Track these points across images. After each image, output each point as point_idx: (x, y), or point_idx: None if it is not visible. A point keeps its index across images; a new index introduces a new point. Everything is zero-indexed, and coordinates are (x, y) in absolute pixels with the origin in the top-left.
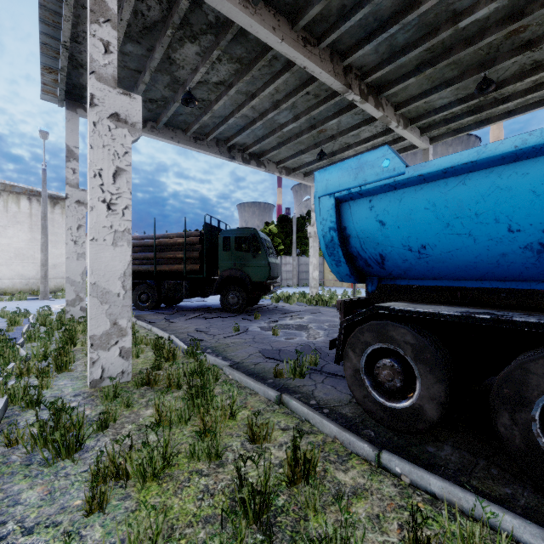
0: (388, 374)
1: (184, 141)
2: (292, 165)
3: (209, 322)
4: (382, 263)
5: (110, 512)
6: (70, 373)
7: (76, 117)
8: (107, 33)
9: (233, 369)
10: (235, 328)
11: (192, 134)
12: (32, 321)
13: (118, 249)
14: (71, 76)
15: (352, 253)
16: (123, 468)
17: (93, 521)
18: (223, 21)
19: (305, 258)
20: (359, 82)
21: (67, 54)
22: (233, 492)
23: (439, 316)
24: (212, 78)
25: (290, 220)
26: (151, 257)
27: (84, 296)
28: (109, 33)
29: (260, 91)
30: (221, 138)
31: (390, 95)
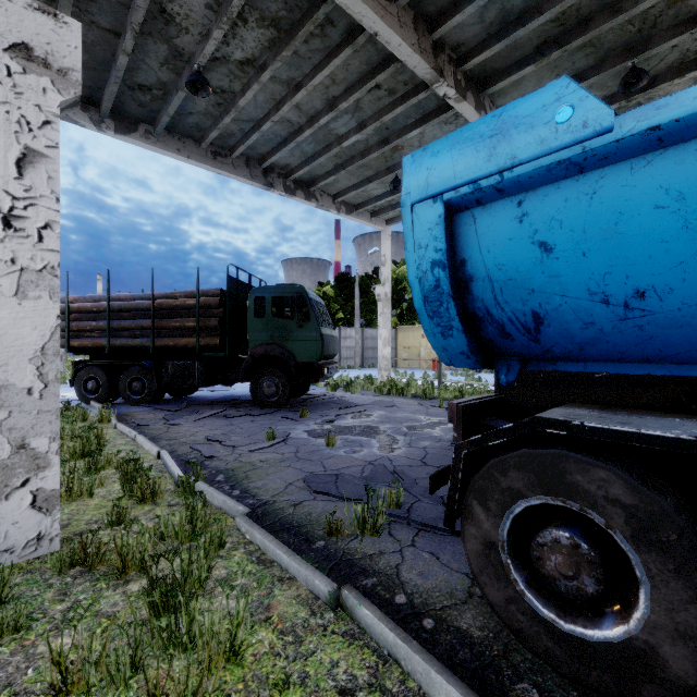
0: (564, 562)
1: (196, 156)
2: (355, 199)
3: (231, 424)
4: (536, 331)
5: None
6: None
7: None
8: None
9: (252, 522)
10: (269, 435)
11: (209, 147)
12: None
13: (29, 304)
14: None
15: (474, 312)
16: None
17: None
18: None
19: (371, 330)
20: (455, 69)
21: None
22: None
23: None
24: (234, 53)
25: (351, 280)
26: (147, 327)
27: None
28: None
29: (308, 78)
30: (253, 156)
31: (496, 94)
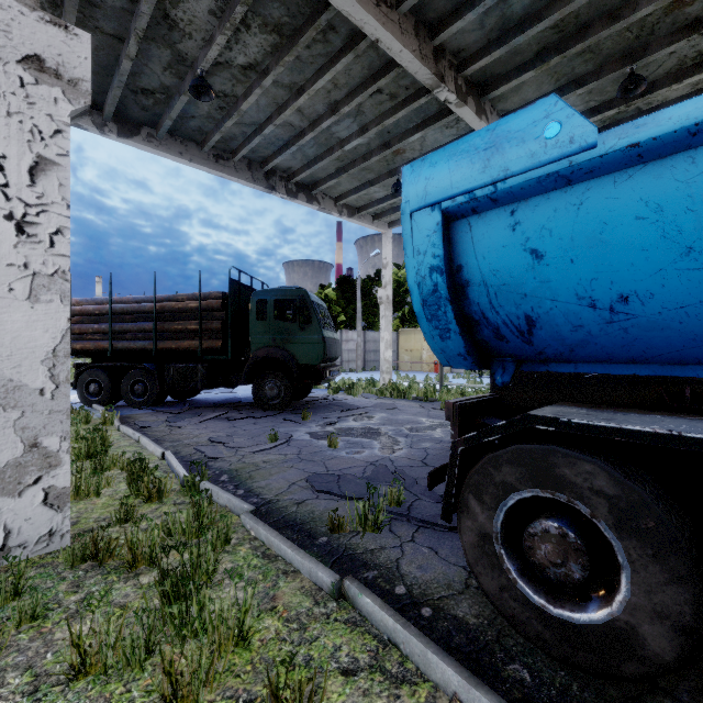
0: (553, 551)
1: (199, 159)
2: (357, 202)
3: (234, 426)
4: (529, 333)
5: None
6: None
7: None
8: None
9: (257, 519)
10: (272, 436)
11: (212, 150)
12: None
13: (41, 307)
14: None
15: (470, 315)
16: None
17: None
18: None
19: (373, 333)
20: (456, 75)
21: None
22: None
23: (680, 443)
24: (236, 58)
25: (353, 282)
26: (150, 330)
27: None
28: None
29: (310, 83)
30: (255, 159)
31: (497, 99)
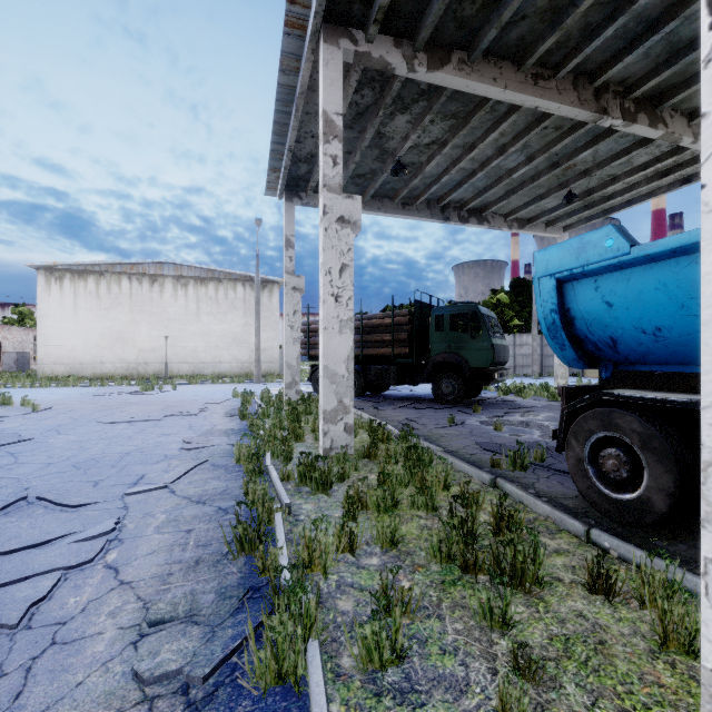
0: (613, 464)
1: (391, 210)
2: (527, 214)
3: (420, 412)
4: (615, 347)
5: (360, 523)
6: (304, 443)
7: (292, 207)
8: (335, 148)
9: (447, 454)
10: (450, 419)
11: (400, 200)
12: (259, 401)
13: (343, 336)
14: (291, 171)
15: (578, 336)
16: (364, 501)
17: (350, 525)
18: (436, 85)
19: None
20: (621, 100)
21: (291, 155)
22: (446, 531)
23: (666, 403)
24: (423, 141)
25: (528, 284)
26: (357, 341)
27: (299, 379)
28: (336, 148)
29: (480, 140)
30: (433, 198)
31: (678, 102)
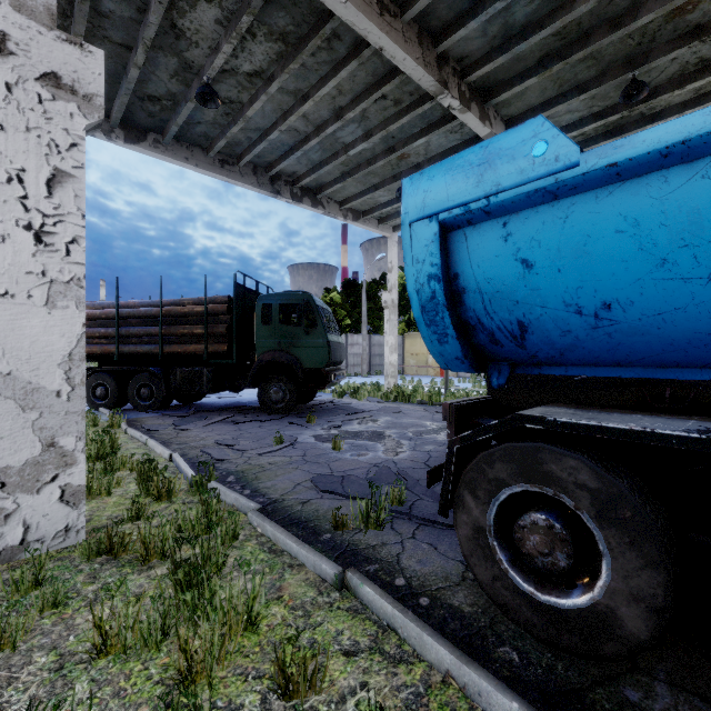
0: (541, 541)
1: (204, 164)
2: (362, 206)
3: (239, 429)
4: (522, 338)
5: None
6: None
7: None
8: None
9: (264, 517)
10: (277, 439)
11: (217, 155)
12: None
13: (58, 313)
14: None
15: (467, 321)
16: None
17: None
18: None
19: (379, 337)
20: (459, 81)
21: None
22: None
23: (653, 439)
24: (242, 65)
25: (358, 286)
26: (156, 334)
27: None
28: None
29: (315, 89)
30: (260, 164)
31: (500, 105)
